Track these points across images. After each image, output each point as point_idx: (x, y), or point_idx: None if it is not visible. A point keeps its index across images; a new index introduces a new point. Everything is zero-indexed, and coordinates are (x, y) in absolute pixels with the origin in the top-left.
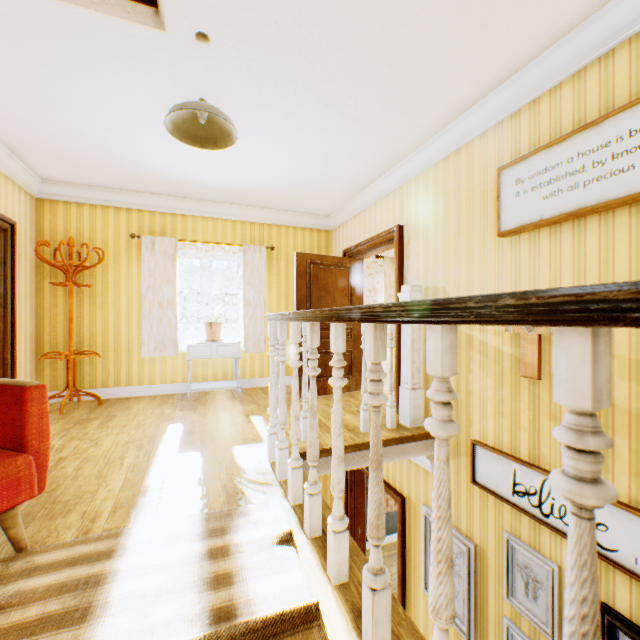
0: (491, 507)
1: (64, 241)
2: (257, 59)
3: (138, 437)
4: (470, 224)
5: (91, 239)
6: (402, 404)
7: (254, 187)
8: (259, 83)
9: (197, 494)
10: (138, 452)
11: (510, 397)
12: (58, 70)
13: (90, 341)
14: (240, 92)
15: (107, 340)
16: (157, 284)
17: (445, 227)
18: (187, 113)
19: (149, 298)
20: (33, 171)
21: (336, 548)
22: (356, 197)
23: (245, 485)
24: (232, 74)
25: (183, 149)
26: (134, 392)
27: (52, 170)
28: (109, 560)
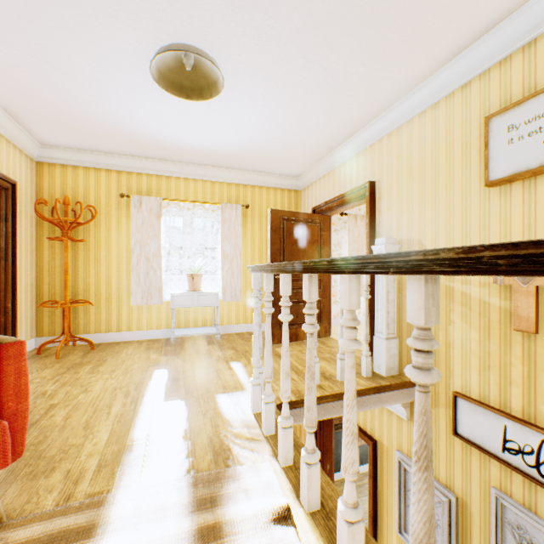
0: (475, 461)
1: (60, 199)
2: (242, 7)
3: (125, 383)
4: (450, 176)
5: (85, 198)
6: (376, 353)
7: (232, 149)
8: (243, 35)
9: (183, 451)
10: (125, 400)
11: (499, 350)
12: (47, 26)
13: (84, 291)
14: (224, 46)
15: (99, 290)
16: (144, 239)
17: (421, 181)
18: (173, 60)
19: (137, 252)
20: (33, 136)
21: (350, 542)
22: (326, 157)
23: (231, 440)
24: (217, 26)
25: (167, 111)
26: (123, 337)
27: (49, 135)
28: (88, 541)
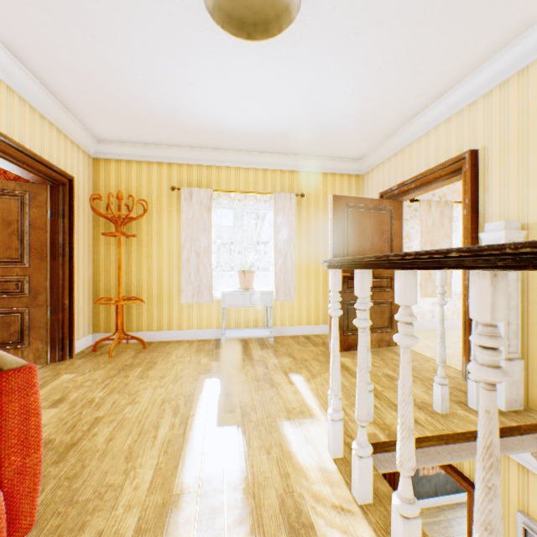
0: None
1: (112, 193)
2: None
3: (174, 394)
4: None
5: (137, 193)
6: None
7: (287, 129)
8: None
9: (245, 518)
10: (173, 419)
11: None
12: None
13: (137, 287)
14: None
15: (151, 287)
16: (194, 233)
17: None
18: None
19: (187, 247)
20: (89, 131)
21: None
22: (399, 131)
23: (311, 507)
24: None
25: (219, 85)
26: (174, 336)
27: (104, 128)
28: None
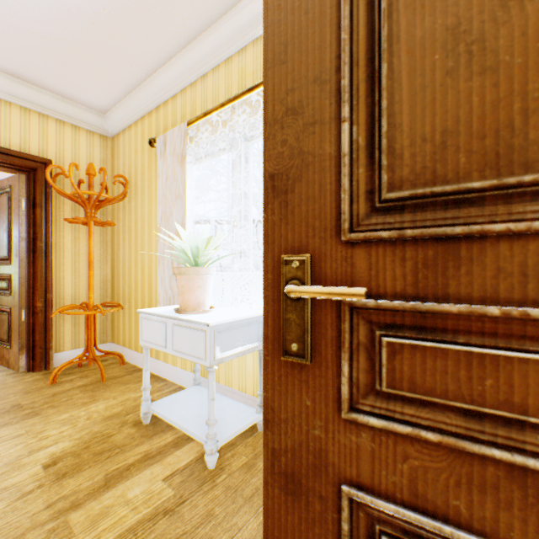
0: None
1: (57, 166)
2: None
3: None
4: None
5: (136, 166)
6: None
7: None
8: None
9: None
10: None
11: None
12: None
13: (135, 292)
14: None
15: (144, 292)
16: (168, 207)
17: None
18: None
19: (163, 231)
20: (83, 104)
21: None
22: None
23: None
24: None
25: None
26: (160, 369)
27: (78, 91)
28: None
